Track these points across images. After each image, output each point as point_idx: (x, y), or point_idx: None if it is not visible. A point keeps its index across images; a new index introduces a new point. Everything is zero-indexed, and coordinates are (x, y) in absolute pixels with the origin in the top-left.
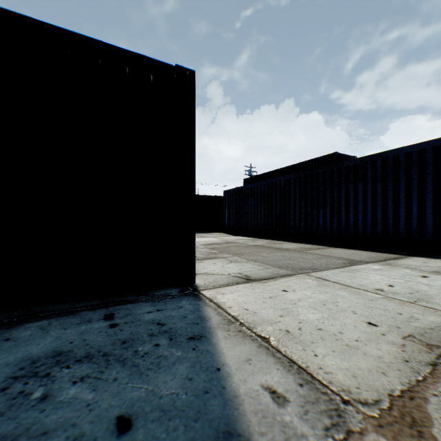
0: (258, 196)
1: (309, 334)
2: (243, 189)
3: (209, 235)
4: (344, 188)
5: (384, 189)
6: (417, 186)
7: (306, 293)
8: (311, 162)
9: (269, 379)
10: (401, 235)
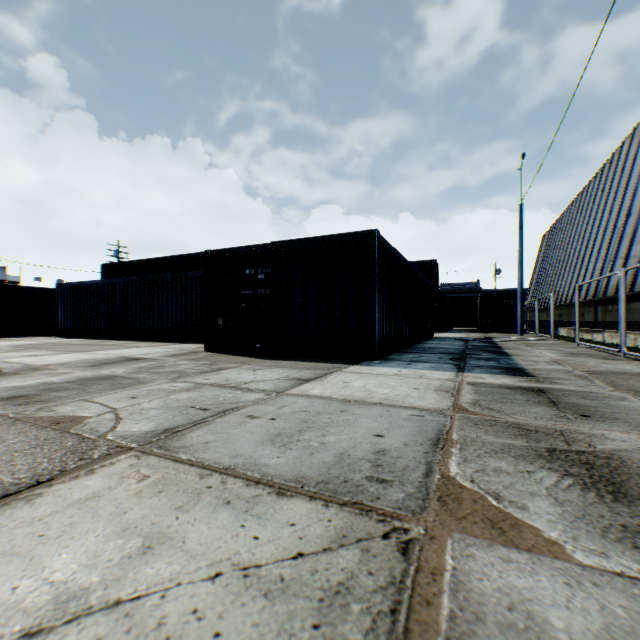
0: (99, 295)
1: (44, 361)
2: (82, 285)
3: (29, 339)
4: (166, 295)
5: (186, 299)
6: (200, 299)
7: (66, 356)
8: (182, 258)
9: (15, 365)
10: (194, 331)
